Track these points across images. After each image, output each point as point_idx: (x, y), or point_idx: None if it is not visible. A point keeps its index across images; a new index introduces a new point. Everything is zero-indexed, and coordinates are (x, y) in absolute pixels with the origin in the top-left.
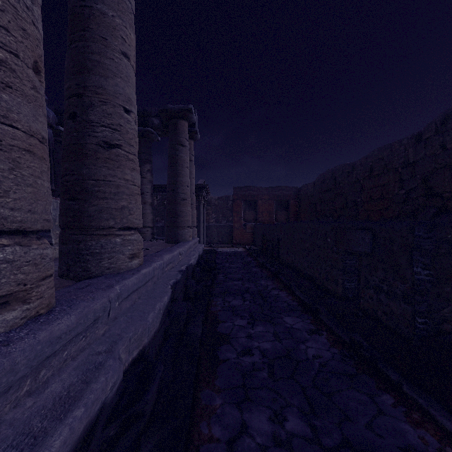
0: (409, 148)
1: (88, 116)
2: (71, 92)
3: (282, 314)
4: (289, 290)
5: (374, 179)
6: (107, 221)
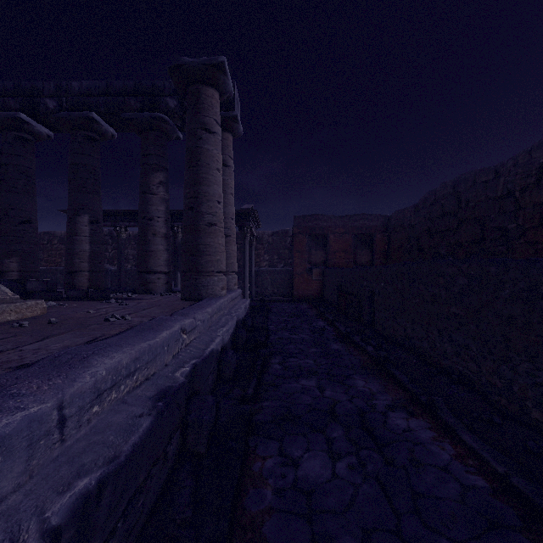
0: None
1: None
2: None
3: None
4: (430, 416)
5: None
6: None
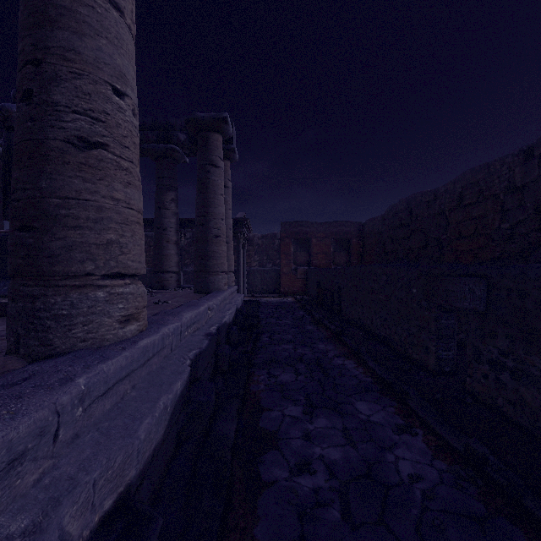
0: (516, 168)
1: (51, 94)
2: (24, 58)
3: (353, 397)
4: (358, 359)
5: (465, 209)
6: (82, 264)
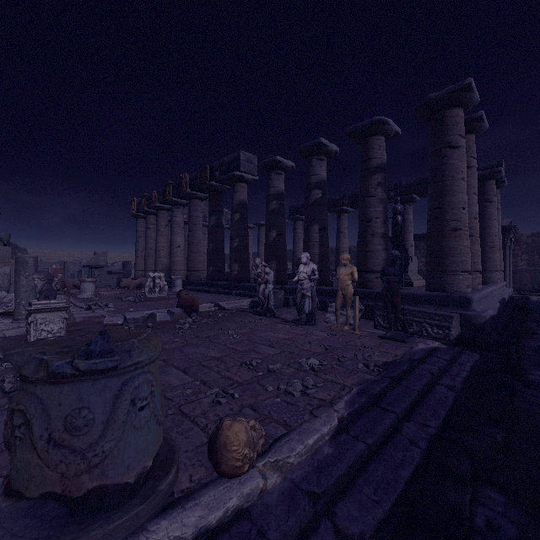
0: None
1: None
2: None
3: None
4: None
5: None
6: None
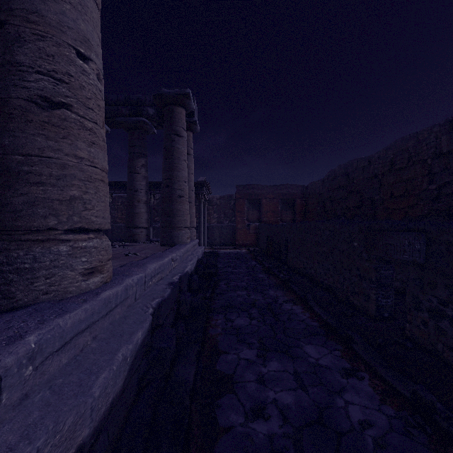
0: (442, 136)
1: (14, 55)
2: None
3: (301, 341)
4: (304, 304)
5: (396, 173)
6: (44, 219)
